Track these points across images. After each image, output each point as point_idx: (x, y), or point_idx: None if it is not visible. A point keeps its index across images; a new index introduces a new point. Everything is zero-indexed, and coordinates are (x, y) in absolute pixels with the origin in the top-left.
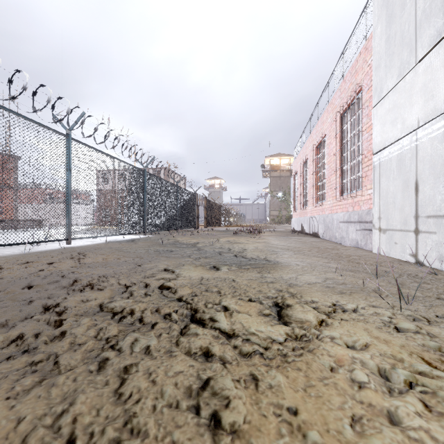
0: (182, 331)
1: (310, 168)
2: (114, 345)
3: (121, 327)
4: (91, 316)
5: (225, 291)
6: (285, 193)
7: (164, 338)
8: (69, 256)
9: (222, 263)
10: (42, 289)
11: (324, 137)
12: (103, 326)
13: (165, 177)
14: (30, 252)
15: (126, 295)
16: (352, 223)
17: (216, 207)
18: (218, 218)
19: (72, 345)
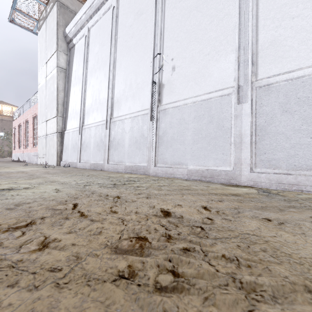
0: None
1: (23, 130)
2: None
3: None
4: None
5: None
6: (7, 133)
7: None
8: None
9: None
10: None
11: (28, 120)
12: None
13: None
14: None
15: None
16: (35, 156)
17: None
18: None
19: None
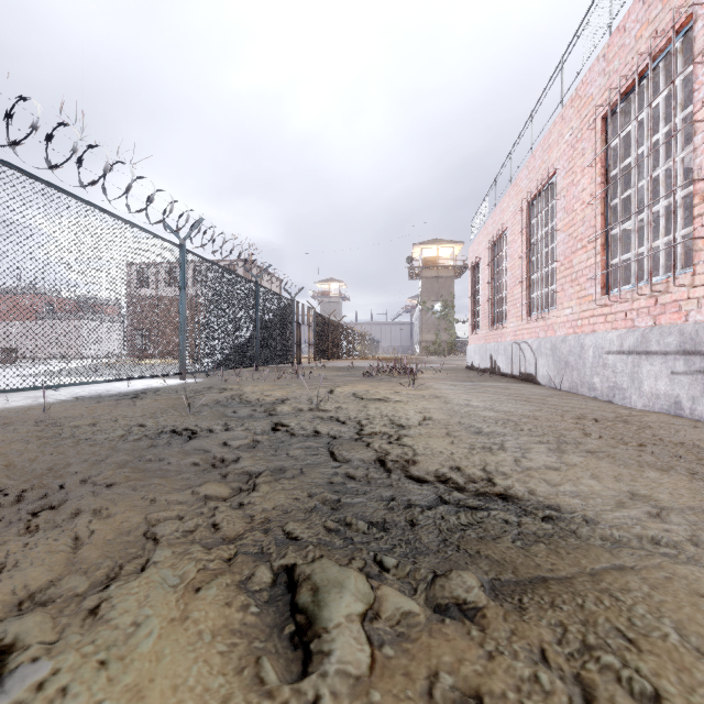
0: None
1: (512, 248)
2: None
3: None
4: None
5: None
6: (446, 304)
7: None
8: None
9: (334, 536)
10: None
11: (550, 178)
12: None
13: (245, 275)
14: None
15: None
16: (653, 354)
17: (331, 327)
18: (336, 345)
19: None
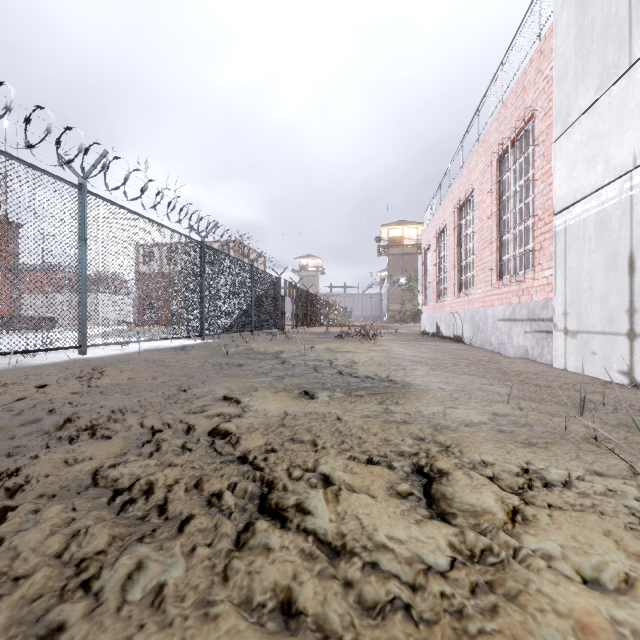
0: (239, 538)
1: (450, 240)
2: (91, 578)
3: (117, 528)
4: (71, 497)
5: (324, 440)
6: (410, 278)
7: (199, 563)
8: (76, 373)
9: (319, 387)
10: (5, 437)
11: (472, 193)
12: (83, 525)
13: (236, 254)
14: (17, 368)
15: (148, 451)
16: (517, 321)
17: (309, 299)
18: (313, 314)
19: (2, 579)
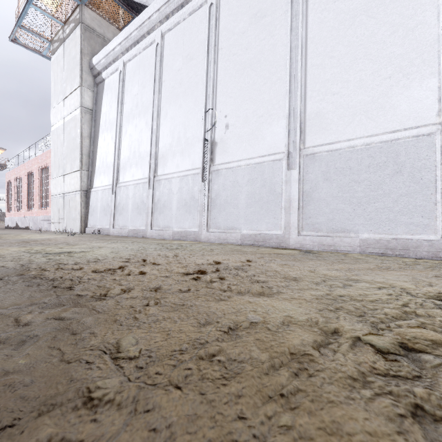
0: None
1: (24, 186)
2: None
3: None
4: None
5: None
6: None
7: None
8: None
9: None
10: None
11: (33, 172)
12: None
13: None
14: None
15: None
16: (45, 220)
17: None
18: None
19: None
